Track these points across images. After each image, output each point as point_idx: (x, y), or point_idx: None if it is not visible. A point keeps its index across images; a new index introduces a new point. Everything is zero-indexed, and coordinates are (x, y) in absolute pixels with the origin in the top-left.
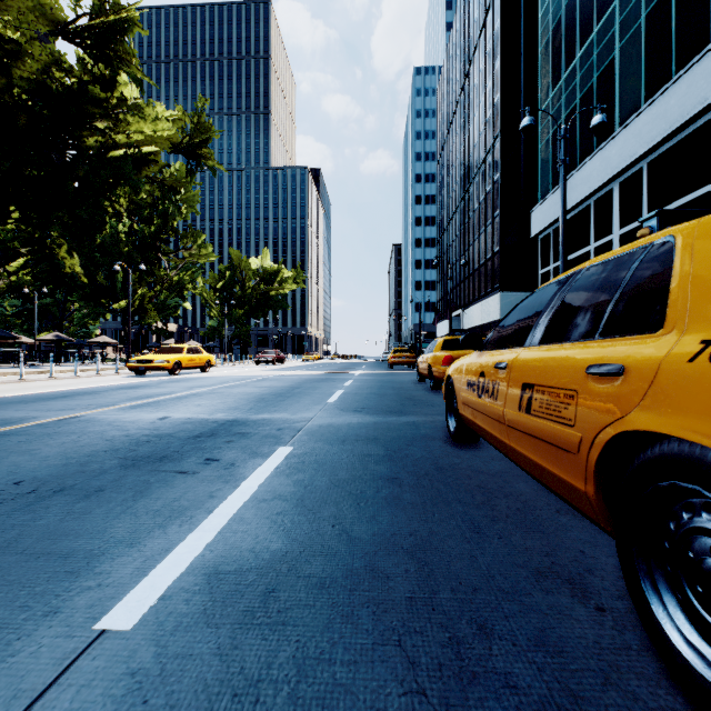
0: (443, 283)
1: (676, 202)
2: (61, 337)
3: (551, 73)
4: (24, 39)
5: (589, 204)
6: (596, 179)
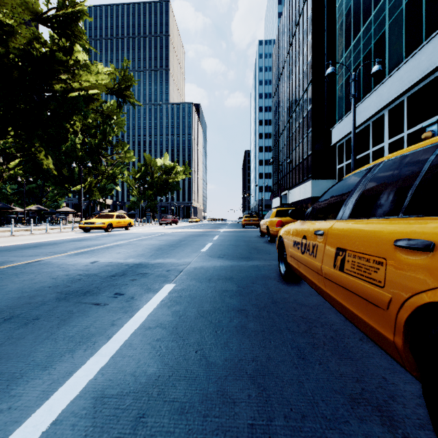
0: (276, 174)
1: (425, 122)
2: (40, 208)
3: (344, 42)
4: (16, 24)
5: (369, 124)
6: (373, 108)
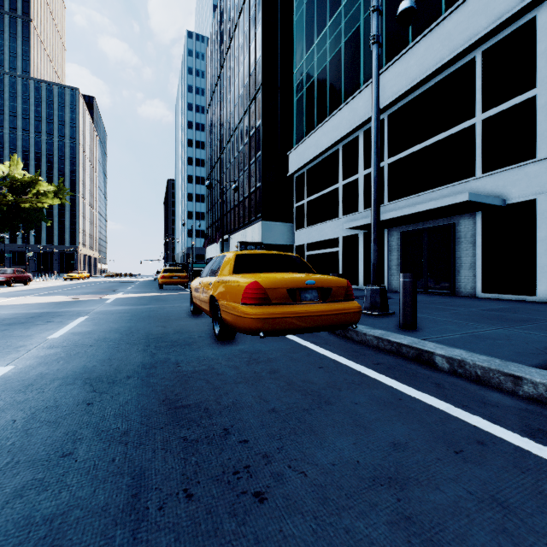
0: (212, 213)
1: (412, 148)
2: None
3: (305, 39)
4: None
5: (338, 149)
6: (345, 126)
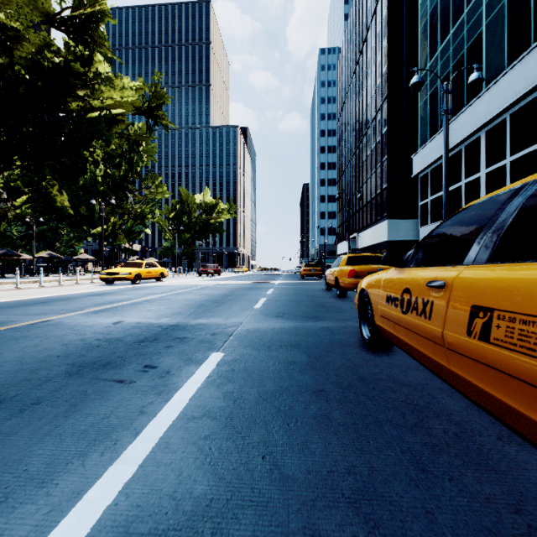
0: (342, 213)
1: (534, 146)
2: (53, 254)
3: (429, 47)
4: (23, 27)
5: (460, 149)
6: (466, 129)
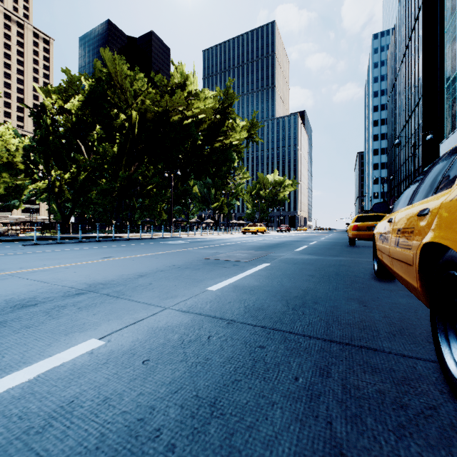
0: (391, 182)
1: None
2: (197, 220)
3: (451, 67)
4: (204, 118)
5: None
6: None
